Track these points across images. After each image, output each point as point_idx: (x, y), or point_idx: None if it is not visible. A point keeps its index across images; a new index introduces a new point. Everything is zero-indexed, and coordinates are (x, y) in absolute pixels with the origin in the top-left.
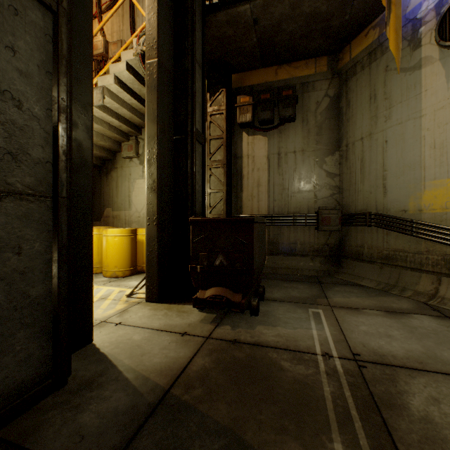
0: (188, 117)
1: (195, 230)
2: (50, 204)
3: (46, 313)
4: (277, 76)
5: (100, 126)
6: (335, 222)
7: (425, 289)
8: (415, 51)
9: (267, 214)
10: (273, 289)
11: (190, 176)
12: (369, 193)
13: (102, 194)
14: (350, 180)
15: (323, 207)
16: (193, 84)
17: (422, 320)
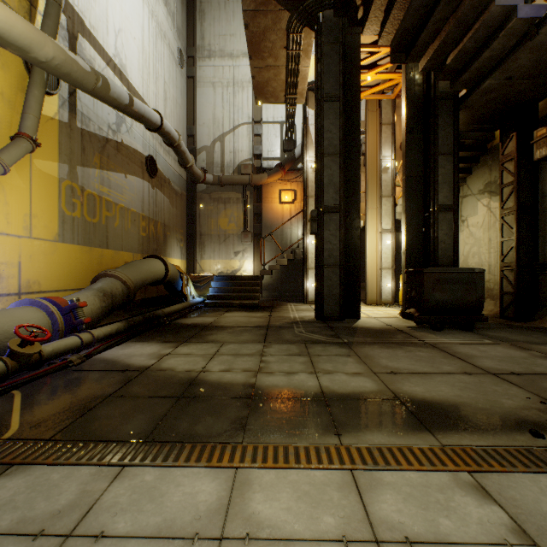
0: (430, 200)
1: (406, 276)
2: (338, 267)
3: (337, 298)
4: None
5: None
6: None
7: None
8: None
9: None
10: (506, 333)
11: (432, 240)
12: None
13: None
14: None
15: None
16: (434, 176)
17: None
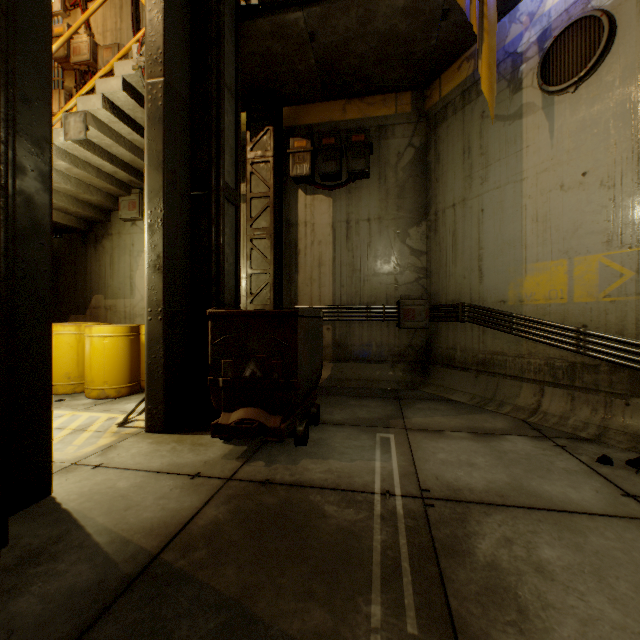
0: (212, 164)
1: (217, 327)
2: None
3: None
4: (345, 114)
5: (82, 170)
6: (421, 316)
7: (526, 402)
8: (516, 95)
9: (332, 305)
10: (334, 408)
11: (215, 249)
12: (462, 278)
13: (88, 273)
14: (440, 260)
15: (406, 295)
16: (219, 118)
17: (516, 442)
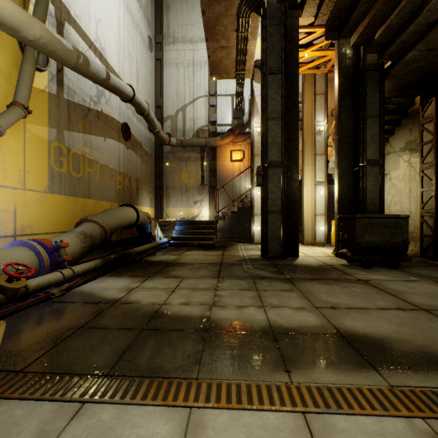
0: (359, 156)
1: (339, 221)
2: (280, 214)
3: (279, 240)
4: None
5: None
6: None
7: None
8: None
9: None
10: (428, 270)
11: (361, 190)
12: None
13: None
14: None
15: None
16: (363, 136)
17: None
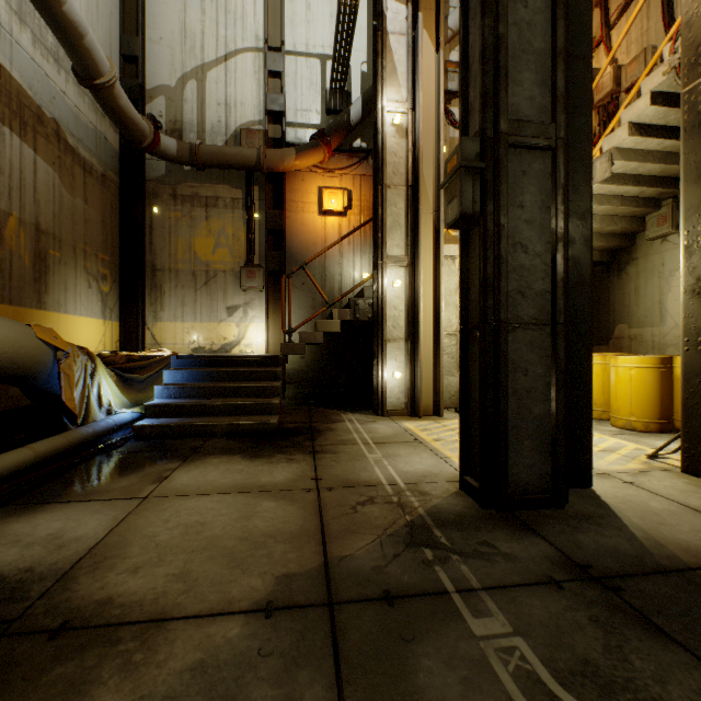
0: None
1: None
2: (549, 331)
3: (545, 432)
4: None
5: (605, 206)
6: None
7: None
8: None
9: None
10: None
11: None
12: None
13: (609, 304)
14: None
15: None
16: None
17: None
